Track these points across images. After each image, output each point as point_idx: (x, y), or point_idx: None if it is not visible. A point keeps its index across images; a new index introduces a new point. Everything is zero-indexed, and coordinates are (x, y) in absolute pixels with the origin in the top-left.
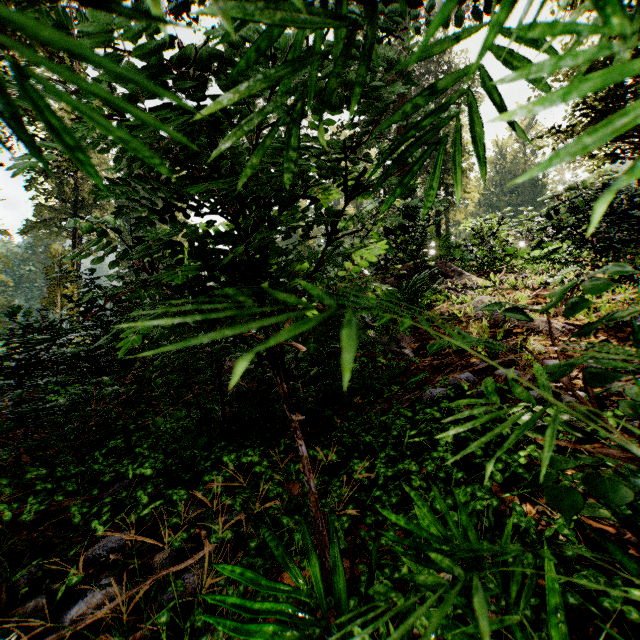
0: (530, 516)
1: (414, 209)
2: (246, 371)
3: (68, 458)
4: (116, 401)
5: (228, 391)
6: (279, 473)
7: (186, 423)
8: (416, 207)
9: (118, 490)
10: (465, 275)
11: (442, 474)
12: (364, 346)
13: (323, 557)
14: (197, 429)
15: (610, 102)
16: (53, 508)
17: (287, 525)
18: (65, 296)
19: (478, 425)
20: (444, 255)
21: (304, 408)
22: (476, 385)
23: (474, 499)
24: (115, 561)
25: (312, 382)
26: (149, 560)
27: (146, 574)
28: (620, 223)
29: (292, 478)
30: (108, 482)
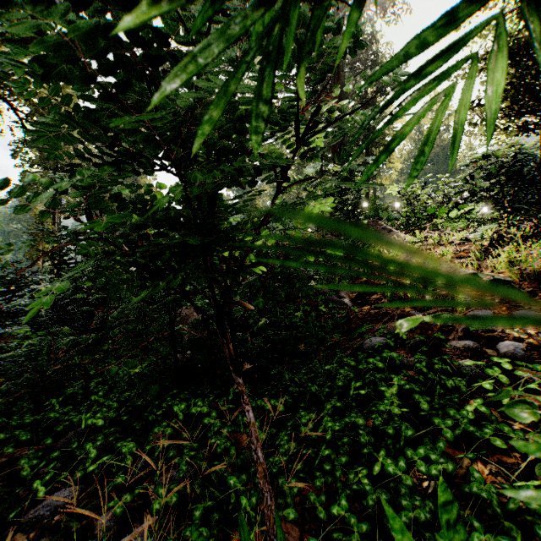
0: (490, 483)
1: (351, 172)
2: (197, 321)
3: (26, 405)
4: (75, 349)
5: (184, 337)
6: (227, 425)
7: (142, 369)
8: (353, 171)
9: (71, 439)
10: (394, 232)
11: (391, 430)
12: (307, 295)
13: (271, 534)
14: (150, 377)
15: (523, 80)
16: (5, 459)
17: (234, 486)
18: (40, 250)
19: (420, 375)
20: (373, 215)
21: (252, 358)
22: (413, 334)
23: (427, 461)
24: (58, 521)
25: (260, 333)
26: (94, 520)
27: (89, 537)
28: (527, 187)
29: (240, 430)
30: (63, 430)
